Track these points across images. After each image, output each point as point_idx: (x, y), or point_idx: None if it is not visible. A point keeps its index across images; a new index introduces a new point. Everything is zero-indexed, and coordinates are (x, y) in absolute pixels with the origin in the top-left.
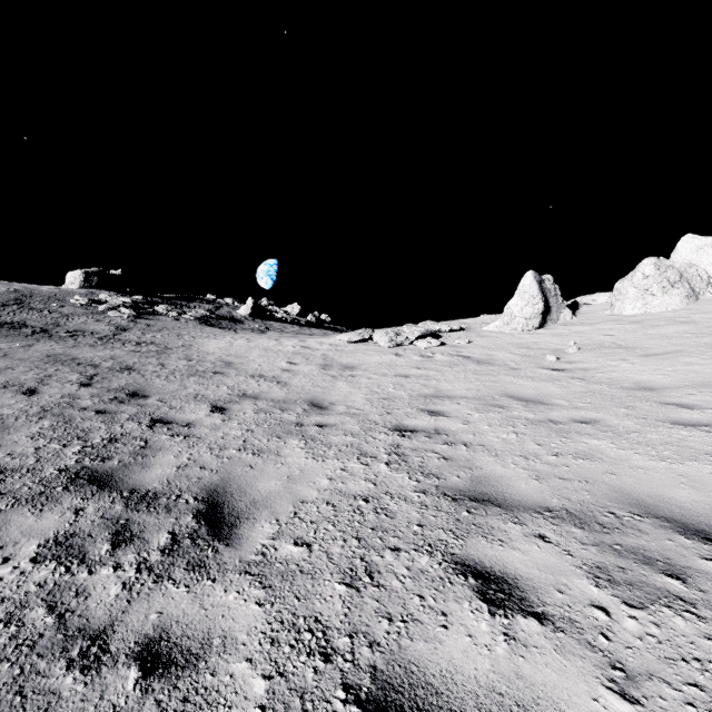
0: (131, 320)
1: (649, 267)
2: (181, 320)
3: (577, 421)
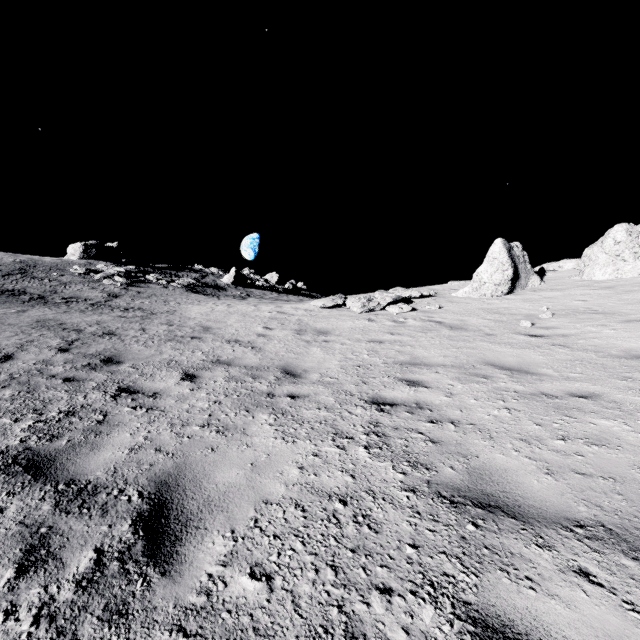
0: (123, 288)
1: (620, 233)
2: (169, 288)
3: (575, 394)
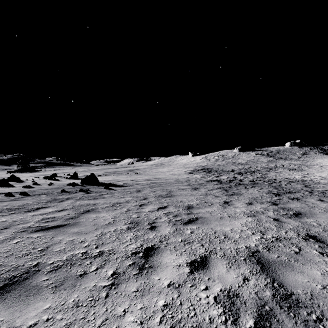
0: (302, 155)
1: None
2: (316, 154)
3: None
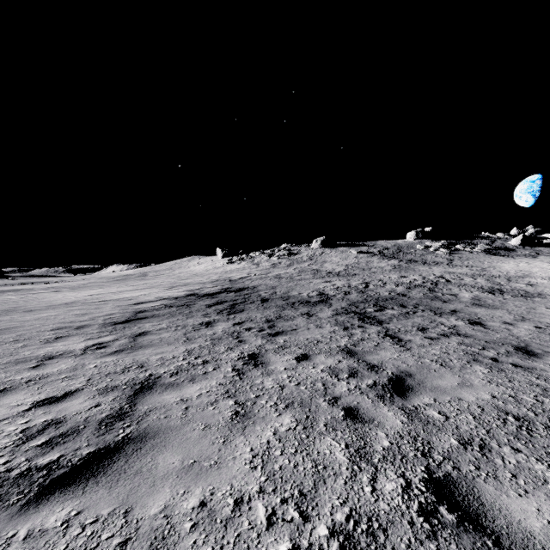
0: (449, 255)
1: None
2: (474, 253)
3: None
